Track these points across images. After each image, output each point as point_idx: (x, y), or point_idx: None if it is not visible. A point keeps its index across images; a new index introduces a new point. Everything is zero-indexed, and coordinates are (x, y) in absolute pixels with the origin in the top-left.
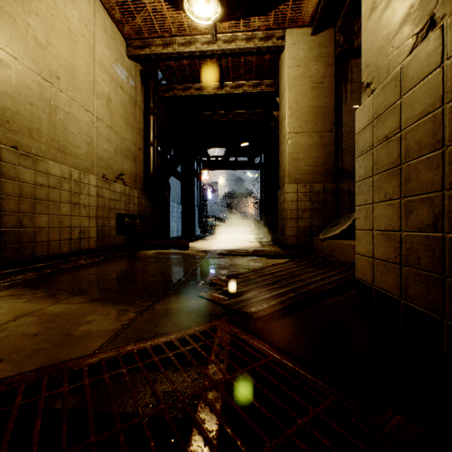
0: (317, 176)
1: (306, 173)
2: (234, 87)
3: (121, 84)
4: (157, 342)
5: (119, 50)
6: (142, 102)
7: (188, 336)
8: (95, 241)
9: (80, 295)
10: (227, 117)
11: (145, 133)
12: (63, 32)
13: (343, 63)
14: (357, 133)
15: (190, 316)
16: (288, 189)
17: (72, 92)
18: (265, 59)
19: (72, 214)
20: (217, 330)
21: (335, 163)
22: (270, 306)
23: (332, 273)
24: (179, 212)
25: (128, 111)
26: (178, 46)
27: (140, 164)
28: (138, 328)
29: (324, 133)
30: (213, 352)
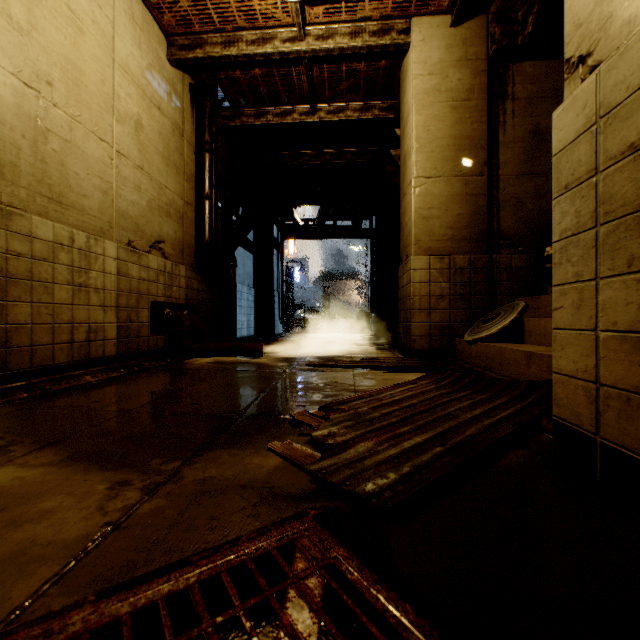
0: (460, 244)
1: (442, 239)
2: (331, 111)
3: (158, 103)
4: (153, 595)
5: (155, 50)
6: (193, 132)
7: (227, 574)
8: (115, 344)
9: (55, 446)
10: (322, 159)
11: (197, 181)
12: (60, 11)
13: (500, 69)
14: (556, 152)
15: (246, 498)
16: (415, 264)
17: (75, 108)
18: (379, 67)
19: (74, 302)
20: (296, 551)
21: (487, 224)
22: (403, 478)
23: (500, 402)
24: (251, 299)
25: (170, 146)
26: (246, 46)
27: (190, 227)
28: (134, 535)
29: (471, 177)
30: (280, 639)
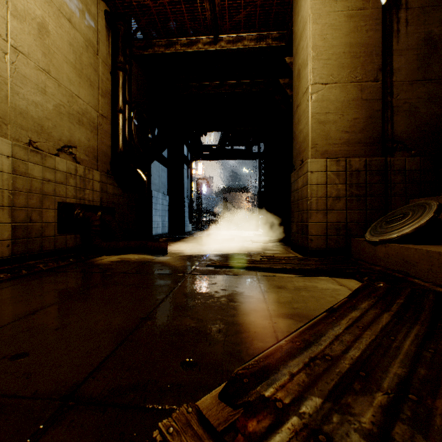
0: (355, 148)
1: (338, 142)
2: (231, 41)
3: (68, 15)
4: None
5: None
6: (108, 54)
7: None
8: (9, 245)
9: None
10: (222, 89)
11: (113, 98)
12: None
13: None
14: None
15: None
16: (312, 166)
17: None
18: None
19: None
20: None
21: (382, 127)
22: None
23: None
24: (166, 204)
25: (82, 59)
26: None
27: (106, 138)
28: None
29: (366, 83)
30: None
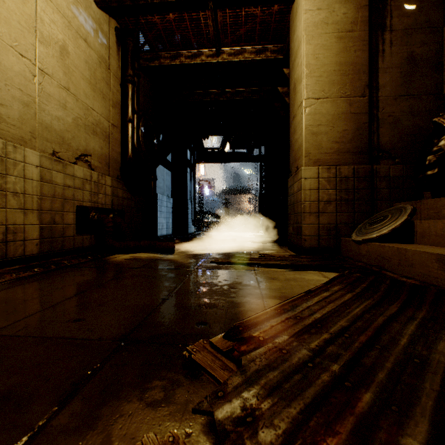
0: (345, 156)
1: (329, 152)
2: (232, 54)
3: (84, 36)
4: None
5: None
6: (118, 68)
7: None
8: (37, 243)
9: None
10: (224, 96)
11: (122, 108)
12: None
13: (379, 5)
14: None
15: None
16: (306, 173)
17: None
18: (272, 12)
19: None
20: None
21: (368, 138)
22: None
23: None
24: (170, 206)
25: (96, 75)
26: None
27: (116, 146)
28: None
29: (354, 98)
30: None
